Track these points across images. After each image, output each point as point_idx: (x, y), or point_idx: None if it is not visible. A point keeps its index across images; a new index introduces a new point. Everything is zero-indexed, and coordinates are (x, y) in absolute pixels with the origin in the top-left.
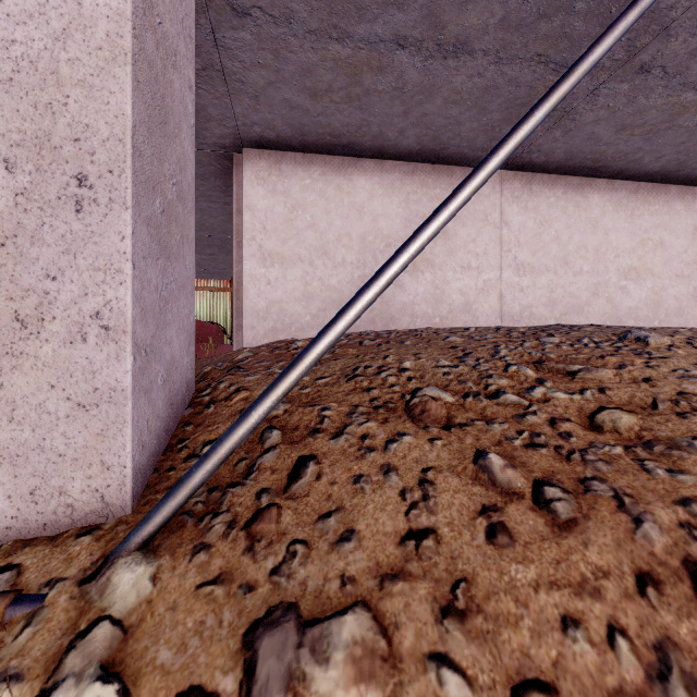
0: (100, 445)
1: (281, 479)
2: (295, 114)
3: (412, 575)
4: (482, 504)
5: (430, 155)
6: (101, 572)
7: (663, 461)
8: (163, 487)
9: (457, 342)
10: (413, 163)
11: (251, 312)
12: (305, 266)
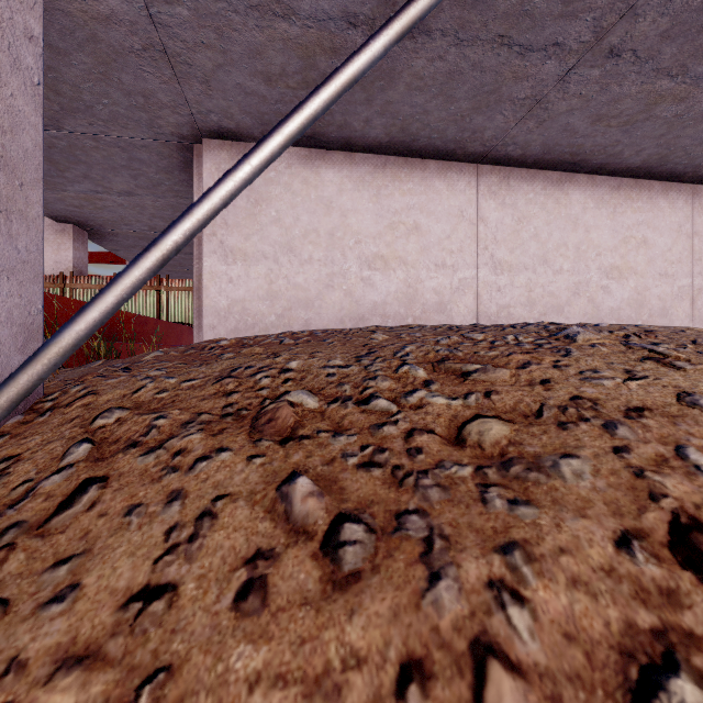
0: None
1: (49, 509)
2: (252, 101)
3: (106, 658)
4: (258, 548)
5: (401, 147)
6: None
7: (514, 487)
8: None
9: (377, 340)
10: (384, 156)
11: (211, 311)
12: (269, 263)
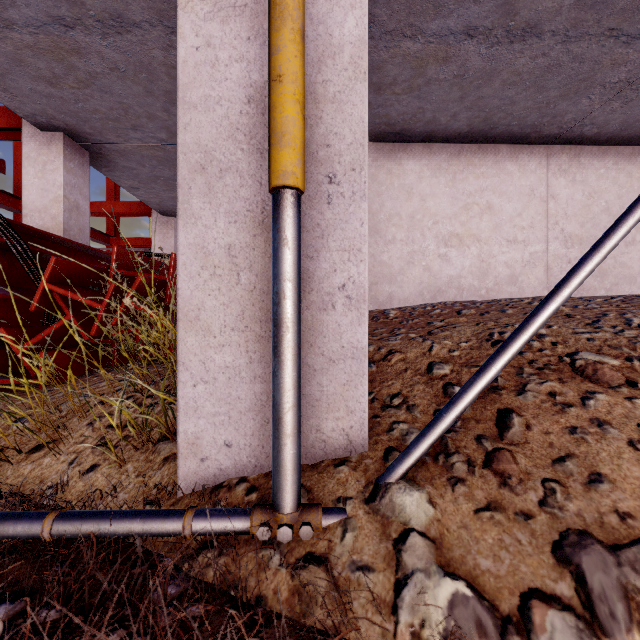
0: (345, 393)
1: (490, 428)
2: None
3: None
4: None
5: (478, 135)
6: (379, 494)
7: None
8: (380, 430)
9: (567, 311)
10: (459, 145)
11: None
12: None
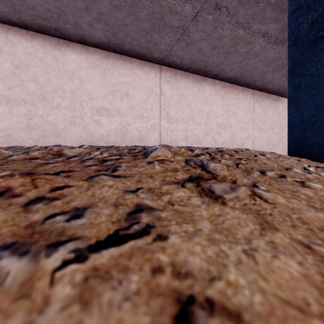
0: None
1: None
2: None
3: None
4: None
5: (116, 47)
6: None
7: None
8: None
9: None
10: (108, 52)
11: None
12: (28, 106)
